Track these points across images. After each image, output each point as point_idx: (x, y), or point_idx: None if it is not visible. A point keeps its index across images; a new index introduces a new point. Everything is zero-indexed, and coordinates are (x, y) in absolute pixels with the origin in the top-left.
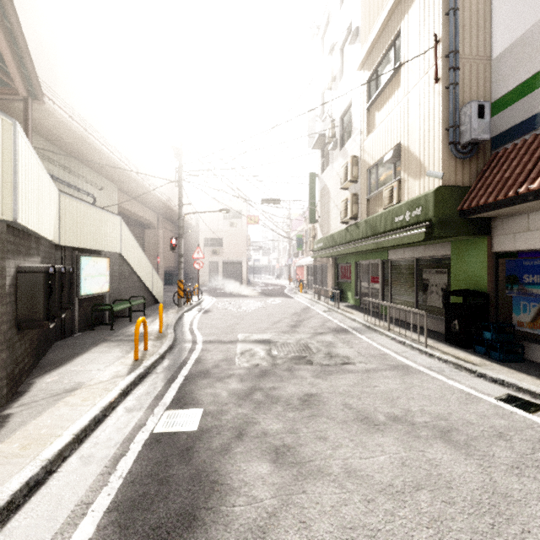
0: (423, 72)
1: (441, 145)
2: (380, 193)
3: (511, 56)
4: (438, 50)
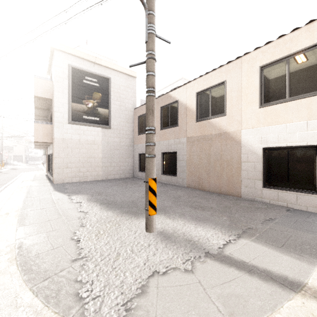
0: None
1: None
2: None
3: None
4: None
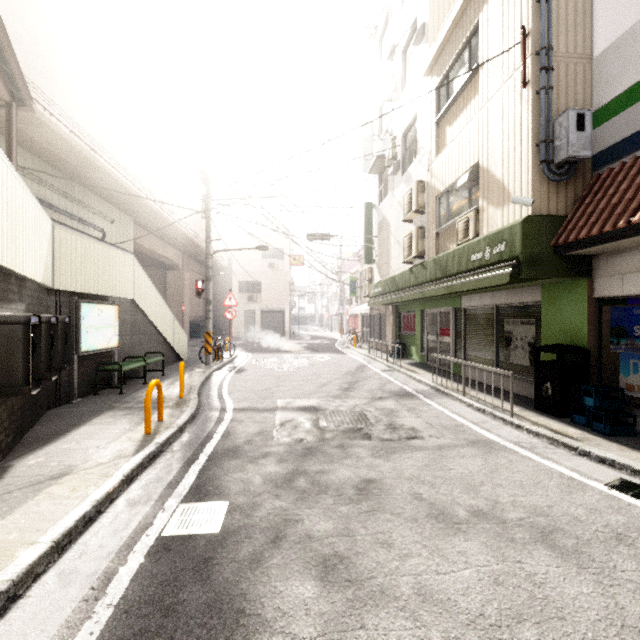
0: (507, 75)
1: (531, 164)
2: (453, 226)
3: (618, 52)
4: (526, 46)
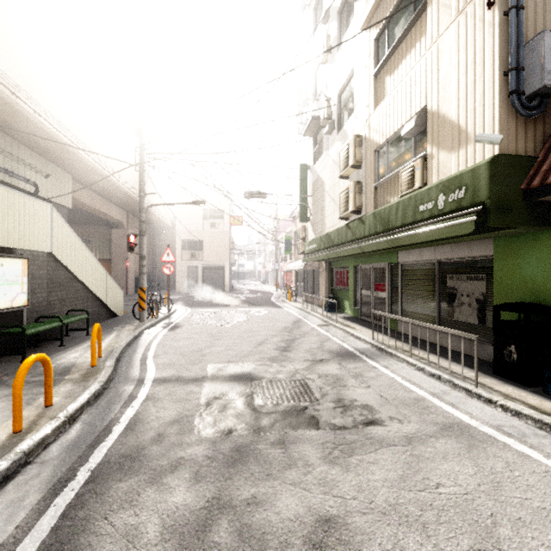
0: (464, 3)
1: (498, 96)
2: (394, 178)
3: None
4: None
